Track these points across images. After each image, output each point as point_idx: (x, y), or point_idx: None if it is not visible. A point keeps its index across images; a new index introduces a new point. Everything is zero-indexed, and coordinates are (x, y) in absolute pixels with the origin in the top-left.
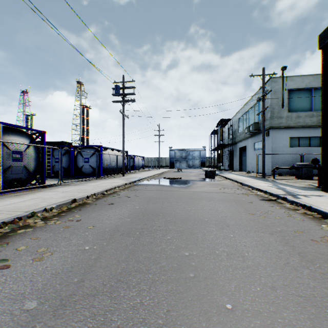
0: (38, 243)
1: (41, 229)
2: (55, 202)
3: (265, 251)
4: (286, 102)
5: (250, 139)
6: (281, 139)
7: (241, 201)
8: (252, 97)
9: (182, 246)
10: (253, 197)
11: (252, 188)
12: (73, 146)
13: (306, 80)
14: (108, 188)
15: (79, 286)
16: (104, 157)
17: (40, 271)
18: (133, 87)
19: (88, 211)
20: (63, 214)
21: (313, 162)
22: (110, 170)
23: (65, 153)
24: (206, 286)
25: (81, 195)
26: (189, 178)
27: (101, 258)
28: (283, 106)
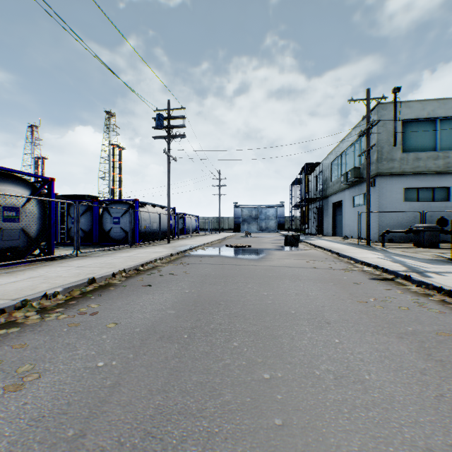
0: (22, 354)
1: (33, 328)
2: (63, 283)
3: (397, 370)
4: (399, 138)
5: (348, 191)
6: (393, 191)
7: (341, 281)
8: (350, 131)
9: (258, 361)
10: (358, 275)
11: (355, 261)
12: (97, 201)
13: (429, 106)
14: (146, 262)
15: (74, 448)
16: (141, 216)
17: (11, 412)
18: (183, 117)
19: (112, 298)
20: (72, 302)
21: (440, 223)
22: (151, 235)
23: (87, 210)
24: (307, 447)
25: (103, 272)
26: (263, 245)
27: (122, 385)
28: (395, 144)
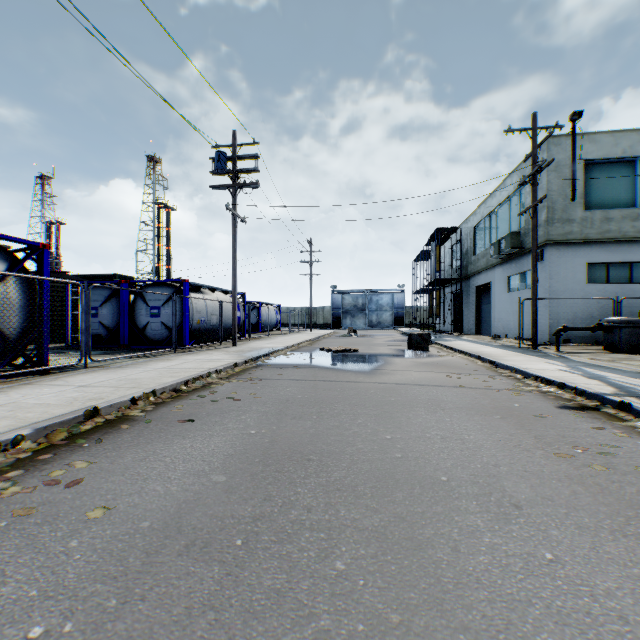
0: None
1: None
2: (38, 418)
3: None
4: (580, 189)
5: (501, 269)
6: (570, 267)
7: (513, 412)
8: (504, 180)
9: (393, 622)
10: (537, 400)
11: (524, 375)
12: (126, 282)
13: (624, 141)
14: (192, 377)
15: None
16: (193, 305)
17: None
18: (255, 157)
19: (120, 447)
20: (44, 457)
21: None
22: (208, 334)
23: (111, 297)
24: None
25: (117, 396)
26: (375, 349)
27: None
28: (574, 197)
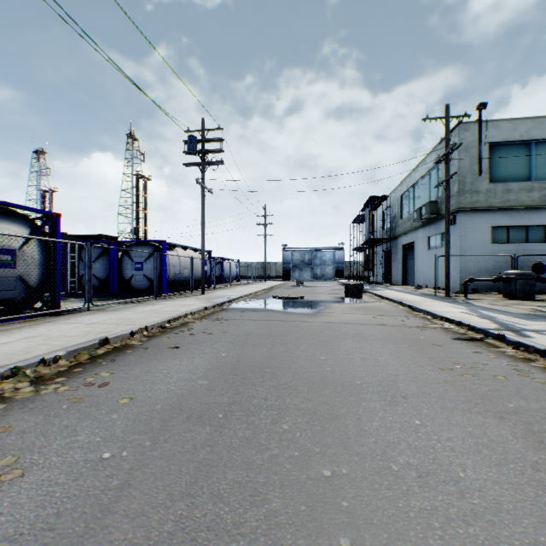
0: (4, 441)
1: (24, 405)
2: (67, 344)
3: (501, 465)
4: (485, 166)
5: (422, 230)
6: (477, 230)
7: (418, 342)
8: (425, 157)
9: (316, 451)
10: (438, 334)
11: (433, 316)
12: (115, 242)
13: (521, 126)
14: (173, 317)
15: None
16: (169, 261)
17: None
18: (220, 140)
19: (129, 364)
20: (77, 370)
21: (536, 270)
22: (181, 284)
23: (102, 254)
24: None
25: (120, 330)
26: (318, 297)
27: (133, 486)
28: (480, 173)
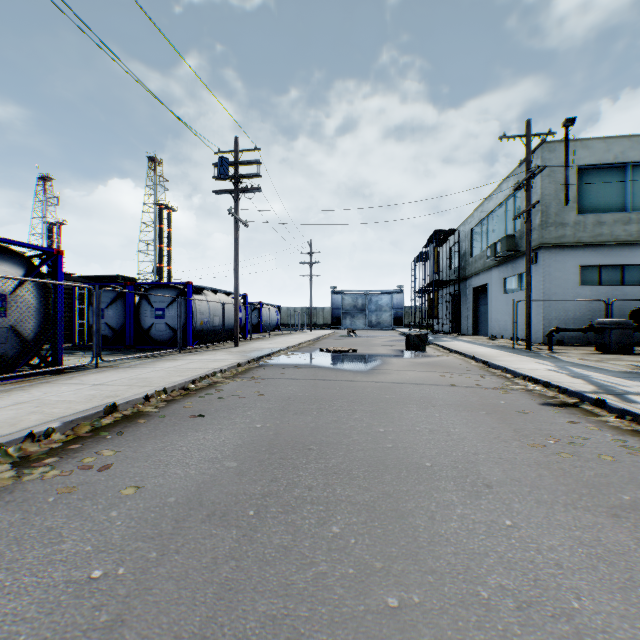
0: None
1: None
2: (64, 413)
3: (627, 589)
4: (573, 193)
5: (497, 270)
6: (564, 270)
7: (498, 408)
8: (501, 183)
9: (376, 567)
10: (522, 397)
11: (514, 374)
12: (131, 285)
13: (616, 146)
14: (199, 376)
15: None
16: (196, 307)
17: None
18: (257, 162)
19: (140, 438)
20: (74, 447)
21: (634, 318)
22: (211, 335)
23: (116, 299)
24: None
25: (131, 394)
26: (374, 349)
27: (127, 624)
28: (567, 202)
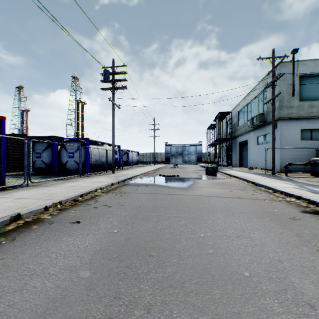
0: None
1: None
2: None
3: None
4: (297, 90)
5: (253, 133)
6: (291, 132)
7: (275, 215)
8: (255, 86)
9: None
10: (286, 206)
11: (273, 190)
12: (56, 139)
13: None
14: (86, 192)
15: None
16: (91, 152)
17: None
18: (124, 73)
19: (25, 243)
20: None
21: None
22: (100, 167)
23: (48, 147)
24: None
25: (36, 205)
26: (188, 175)
27: None
28: (293, 94)
